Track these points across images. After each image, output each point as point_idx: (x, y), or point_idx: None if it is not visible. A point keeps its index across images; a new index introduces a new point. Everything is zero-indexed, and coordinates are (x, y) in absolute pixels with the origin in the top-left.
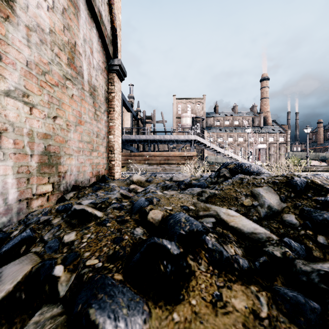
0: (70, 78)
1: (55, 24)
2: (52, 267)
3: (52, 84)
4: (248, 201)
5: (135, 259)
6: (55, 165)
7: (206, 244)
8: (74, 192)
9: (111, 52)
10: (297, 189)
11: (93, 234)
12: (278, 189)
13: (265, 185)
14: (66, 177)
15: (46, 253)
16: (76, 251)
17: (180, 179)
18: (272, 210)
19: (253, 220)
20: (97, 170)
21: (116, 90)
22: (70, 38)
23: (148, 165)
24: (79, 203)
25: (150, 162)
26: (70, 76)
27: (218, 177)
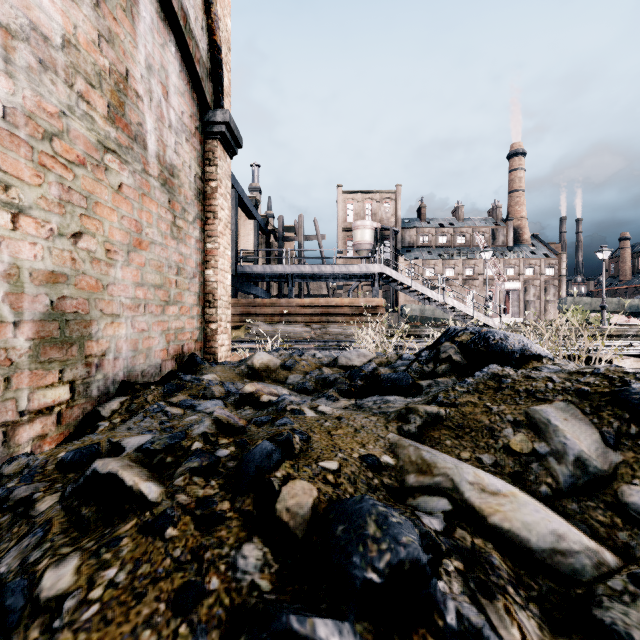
0: (114, 148)
1: (78, 28)
2: None
3: (69, 160)
4: (521, 441)
5: None
6: (77, 342)
7: (441, 614)
8: (123, 399)
9: (209, 96)
10: None
11: (125, 567)
12: (594, 411)
13: (559, 399)
14: (104, 366)
15: None
16: (63, 639)
17: (354, 362)
18: (587, 471)
19: (540, 495)
20: (179, 344)
21: (220, 175)
22: (115, 62)
23: (289, 325)
24: (117, 445)
25: (292, 318)
26: (115, 145)
27: (437, 361)
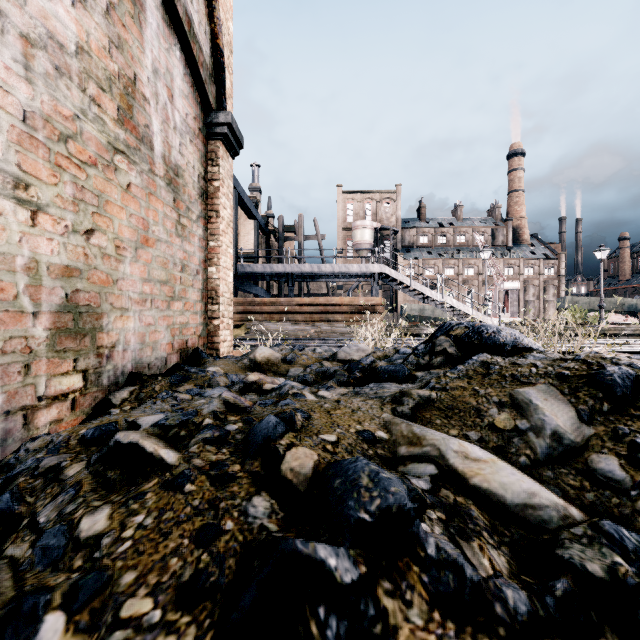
0: (123, 149)
1: (90, 35)
2: (37, 619)
3: (82, 161)
4: (504, 419)
5: (245, 602)
6: (89, 333)
7: (423, 548)
8: (132, 388)
9: (212, 98)
10: (617, 395)
11: (152, 514)
12: (572, 392)
13: (541, 382)
14: (114, 357)
15: (33, 568)
16: (103, 565)
17: (353, 356)
18: (562, 443)
19: (519, 465)
20: (184, 338)
21: (222, 175)
22: (124, 67)
23: (289, 324)
24: (133, 423)
25: (292, 317)
26: (124, 146)
27: (432, 354)
